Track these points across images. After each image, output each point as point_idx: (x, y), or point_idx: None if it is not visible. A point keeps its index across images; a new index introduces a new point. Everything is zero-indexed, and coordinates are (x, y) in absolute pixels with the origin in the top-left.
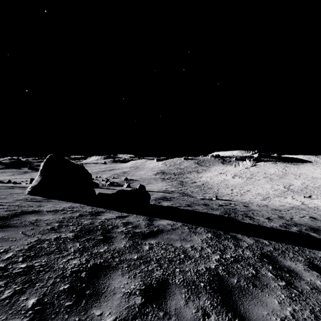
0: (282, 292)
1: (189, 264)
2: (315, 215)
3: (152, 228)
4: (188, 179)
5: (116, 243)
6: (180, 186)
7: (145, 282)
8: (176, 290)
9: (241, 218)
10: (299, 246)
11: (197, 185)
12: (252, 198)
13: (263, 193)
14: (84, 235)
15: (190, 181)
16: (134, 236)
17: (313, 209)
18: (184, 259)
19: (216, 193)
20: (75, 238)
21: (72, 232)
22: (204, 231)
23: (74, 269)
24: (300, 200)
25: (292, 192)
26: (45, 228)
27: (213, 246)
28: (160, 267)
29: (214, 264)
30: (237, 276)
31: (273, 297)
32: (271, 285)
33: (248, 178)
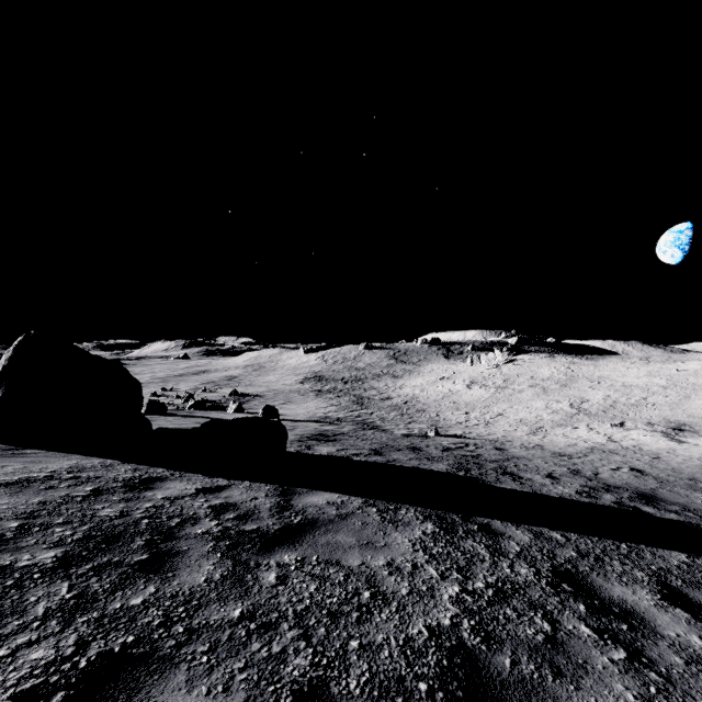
0: (626, 683)
1: (385, 621)
2: (639, 465)
3: (289, 517)
4: (375, 391)
5: (185, 570)
6: (357, 407)
7: None
8: None
9: (494, 479)
10: (627, 542)
11: (394, 405)
12: (508, 430)
13: (530, 420)
14: (92, 554)
15: (379, 397)
16: (238, 546)
17: (632, 451)
18: (372, 604)
19: (434, 422)
20: (62, 566)
21: (58, 546)
22: (416, 517)
23: (29, 685)
24: (605, 433)
25: (587, 416)
26: None
27: (441, 558)
28: (305, 639)
29: (449, 614)
30: (511, 644)
31: None
32: (596, 665)
33: (499, 389)
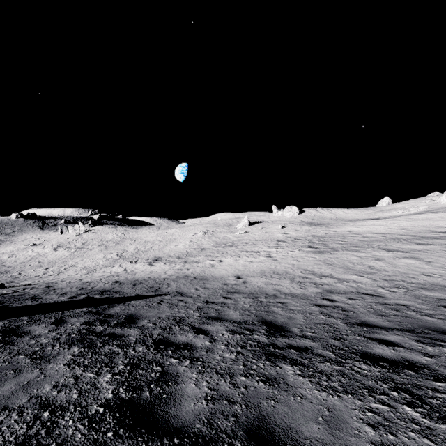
0: None
1: None
2: (121, 279)
3: None
4: None
5: None
6: None
7: None
8: None
9: (19, 303)
10: (65, 310)
11: None
12: (72, 275)
13: (90, 266)
14: None
15: None
16: None
17: (128, 273)
18: None
19: (13, 279)
20: None
21: None
22: None
23: None
24: (125, 267)
25: (123, 259)
26: None
27: None
28: None
29: None
30: None
31: None
32: None
33: (78, 249)
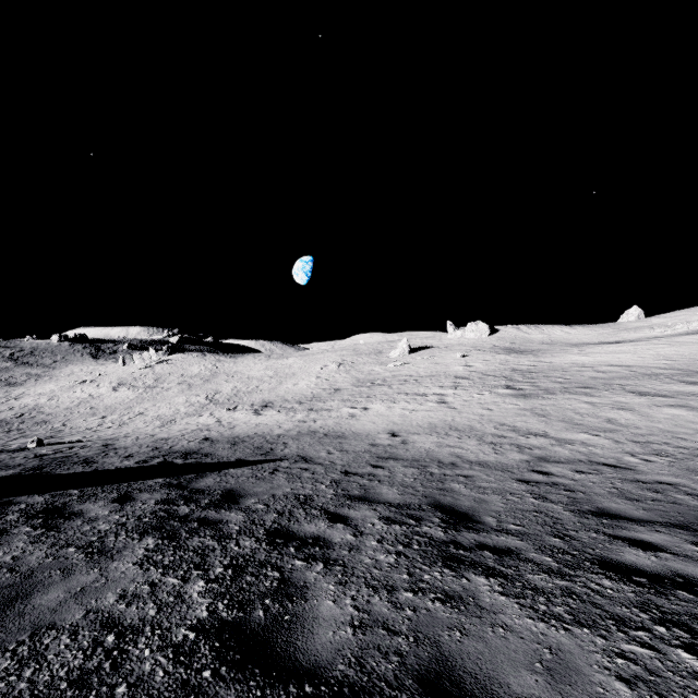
0: (27, 541)
1: None
2: (213, 435)
3: None
4: None
5: None
6: None
7: None
8: None
9: (64, 469)
10: (133, 481)
11: None
12: (140, 427)
13: (167, 415)
14: None
15: None
16: None
17: (223, 426)
18: None
19: (55, 433)
20: None
21: None
22: None
23: None
24: (219, 416)
25: (216, 404)
26: None
27: None
28: None
29: None
30: None
31: (2, 551)
32: (14, 540)
33: (148, 388)
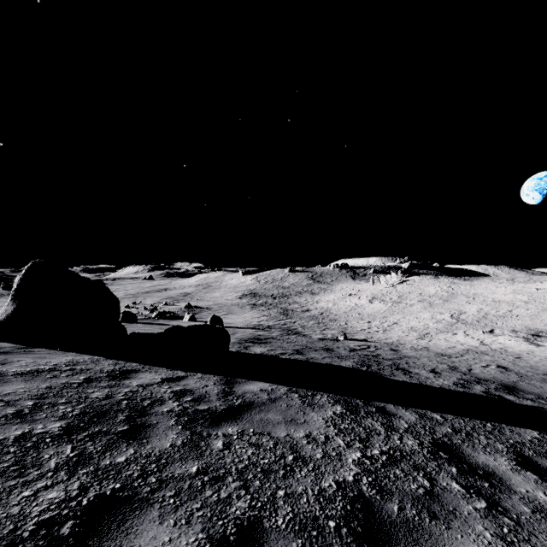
0: (485, 525)
1: (304, 477)
2: (504, 363)
3: (232, 400)
4: (297, 305)
5: (156, 438)
6: (284, 317)
7: (211, 532)
8: (280, 545)
9: (390, 373)
10: (492, 422)
11: (312, 316)
12: (402, 336)
13: (418, 328)
14: (87, 425)
15: (300, 309)
16: (194, 421)
17: (499, 352)
18: (294, 464)
19: (343, 329)
20: (66, 433)
21: (62, 419)
22: (328, 401)
23: (47, 516)
24: (478, 338)
25: (464, 324)
26: (1, 415)
27: (347, 432)
28: (245, 488)
29: (352, 472)
30: (399, 495)
31: (471, 539)
32: (463, 511)
33: (395, 303)
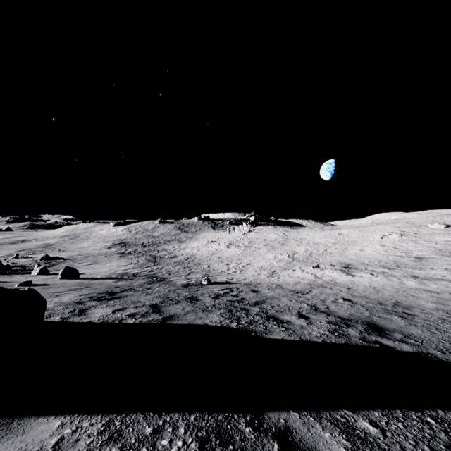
0: None
1: None
2: (346, 295)
3: None
4: (165, 252)
5: None
6: (151, 264)
7: None
8: None
9: (263, 328)
10: (424, 408)
11: (179, 261)
12: (255, 274)
13: (267, 267)
14: None
15: (168, 255)
16: None
17: (333, 284)
18: None
19: (207, 272)
20: None
21: None
22: None
23: None
24: (311, 273)
25: (298, 262)
26: None
27: None
28: None
29: None
30: None
31: None
32: None
33: (246, 247)
